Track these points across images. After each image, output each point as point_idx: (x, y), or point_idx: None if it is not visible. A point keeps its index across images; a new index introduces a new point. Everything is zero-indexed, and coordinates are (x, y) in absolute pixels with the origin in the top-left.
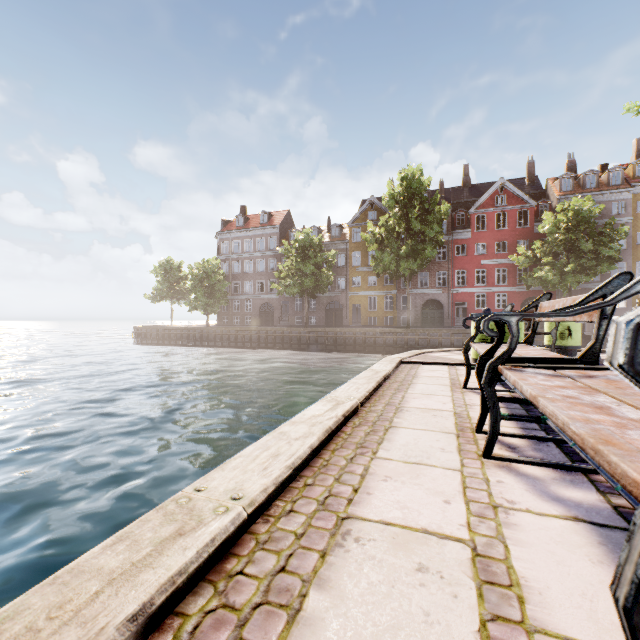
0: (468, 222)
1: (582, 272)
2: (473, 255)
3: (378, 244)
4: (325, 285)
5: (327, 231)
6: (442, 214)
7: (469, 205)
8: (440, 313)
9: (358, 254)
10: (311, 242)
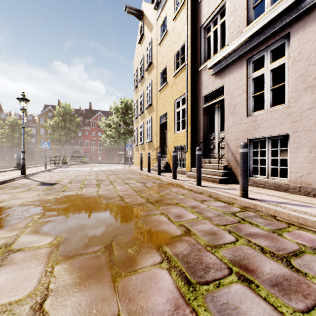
0: (90, 124)
1: (116, 145)
2: (91, 135)
3: (52, 128)
4: (25, 142)
5: (25, 116)
6: (78, 121)
7: (91, 117)
8: (79, 155)
9: (43, 128)
10: (17, 123)
